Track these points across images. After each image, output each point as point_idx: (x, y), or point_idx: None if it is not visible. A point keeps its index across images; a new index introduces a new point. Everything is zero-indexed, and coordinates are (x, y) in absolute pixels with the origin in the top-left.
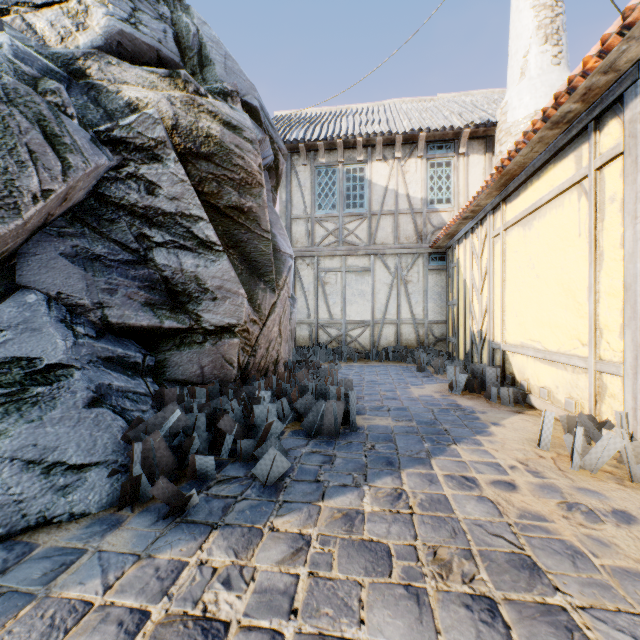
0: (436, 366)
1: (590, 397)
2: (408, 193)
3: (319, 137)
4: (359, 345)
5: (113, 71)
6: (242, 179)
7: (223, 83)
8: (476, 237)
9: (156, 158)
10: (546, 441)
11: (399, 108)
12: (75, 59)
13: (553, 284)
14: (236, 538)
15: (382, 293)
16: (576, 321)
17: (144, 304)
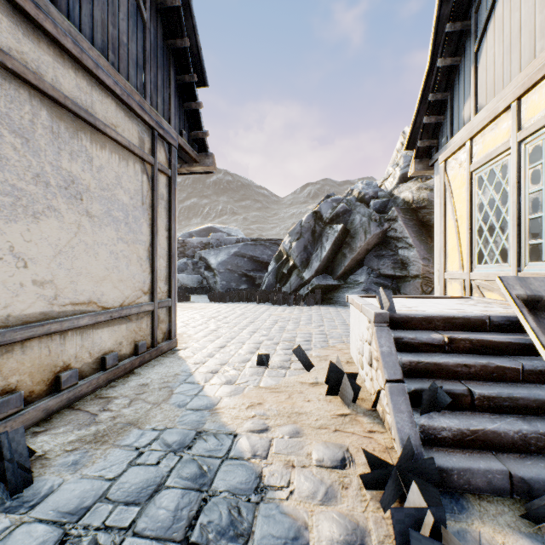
0: None
1: None
2: None
3: None
4: None
5: (400, 189)
6: None
7: None
8: None
9: (396, 221)
10: None
11: None
12: (391, 192)
13: None
14: None
15: None
16: None
17: (392, 268)
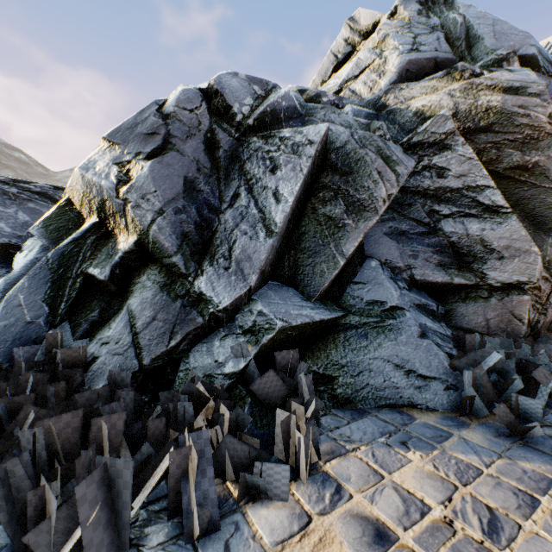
0: None
1: None
2: None
3: None
4: None
5: (403, 94)
6: (525, 137)
7: (493, 51)
8: None
9: (445, 147)
10: None
11: None
12: (379, 99)
13: None
14: None
15: None
16: None
17: (436, 265)
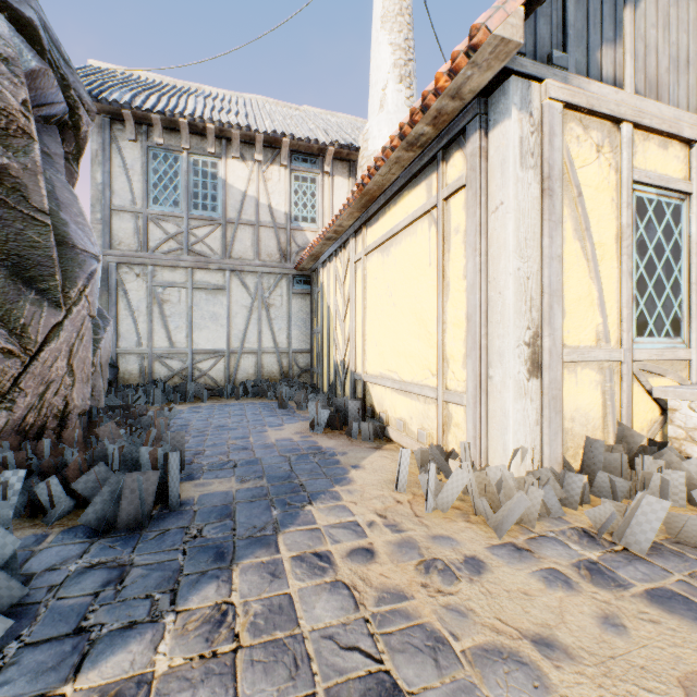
0: (299, 401)
1: (439, 427)
2: (271, 204)
3: (154, 108)
4: (211, 380)
5: None
6: None
7: None
8: (340, 261)
9: None
10: (403, 482)
11: (262, 106)
12: None
13: (408, 313)
14: None
15: (240, 317)
16: (428, 351)
17: None
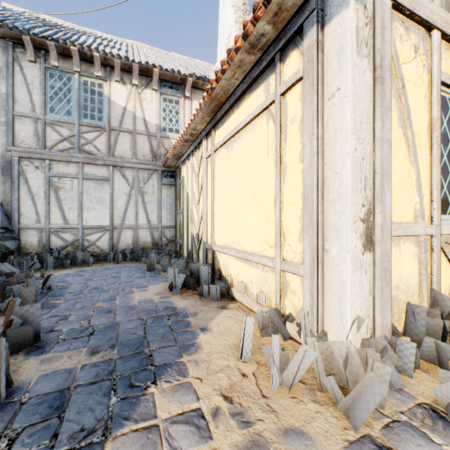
0: (164, 265)
1: (277, 293)
2: (145, 117)
3: (50, 37)
4: (98, 248)
5: None
6: None
7: None
8: (195, 158)
9: None
10: (248, 350)
11: (140, 49)
12: None
13: (249, 195)
14: None
15: (121, 201)
16: (266, 226)
17: None
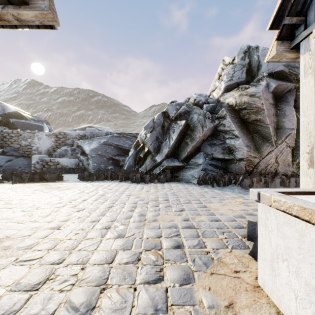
0: None
1: None
2: None
3: None
4: None
5: (225, 96)
6: (256, 110)
7: (263, 73)
8: None
9: (225, 118)
10: None
11: None
12: (218, 99)
13: None
14: (199, 187)
15: None
16: None
17: (221, 153)
